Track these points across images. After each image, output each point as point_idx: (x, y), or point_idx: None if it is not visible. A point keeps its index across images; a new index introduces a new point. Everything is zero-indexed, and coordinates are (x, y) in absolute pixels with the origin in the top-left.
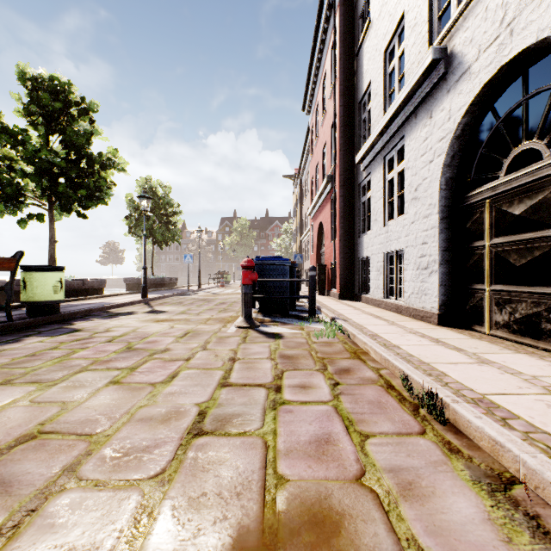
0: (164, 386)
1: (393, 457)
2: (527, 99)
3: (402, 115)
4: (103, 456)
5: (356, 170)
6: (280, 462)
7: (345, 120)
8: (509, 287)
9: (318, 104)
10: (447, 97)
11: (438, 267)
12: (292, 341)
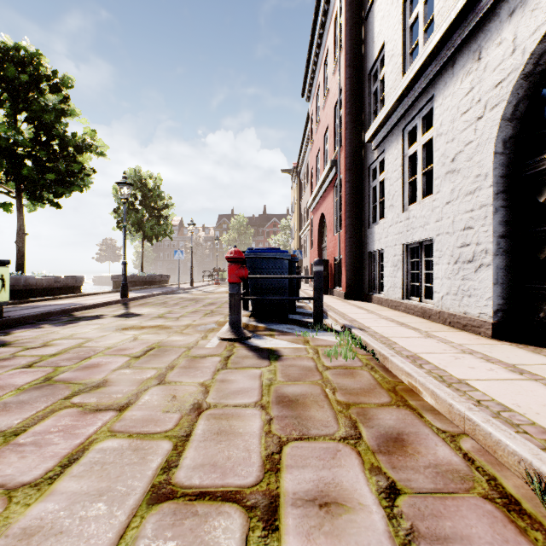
0: (27, 502)
1: None
2: None
3: (432, 68)
4: None
5: (365, 151)
6: None
7: (352, 94)
8: None
9: (319, 87)
10: (509, 23)
11: (492, 259)
12: (294, 365)
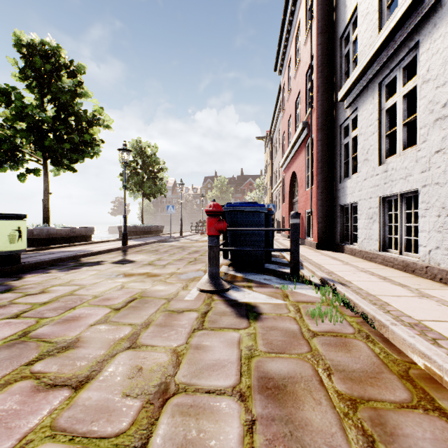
0: None
1: None
2: None
3: (417, 12)
4: None
5: (336, 111)
6: None
7: (323, 59)
8: None
9: (290, 60)
10: None
11: None
12: (275, 327)
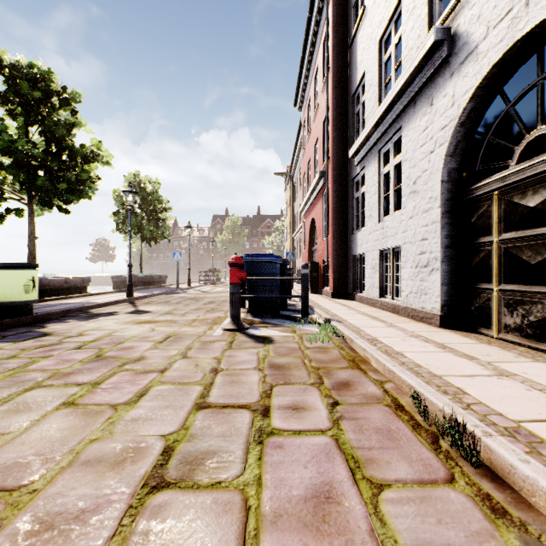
0: (127, 409)
1: (420, 525)
2: (543, 79)
3: (399, 104)
4: (15, 531)
5: (350, 165)
6: (264, 538)
7: (338, 113)
8: (521, 286)
9: (310, 99)
10: (450, 82)
11: (440, 265)
12: (283, 346)
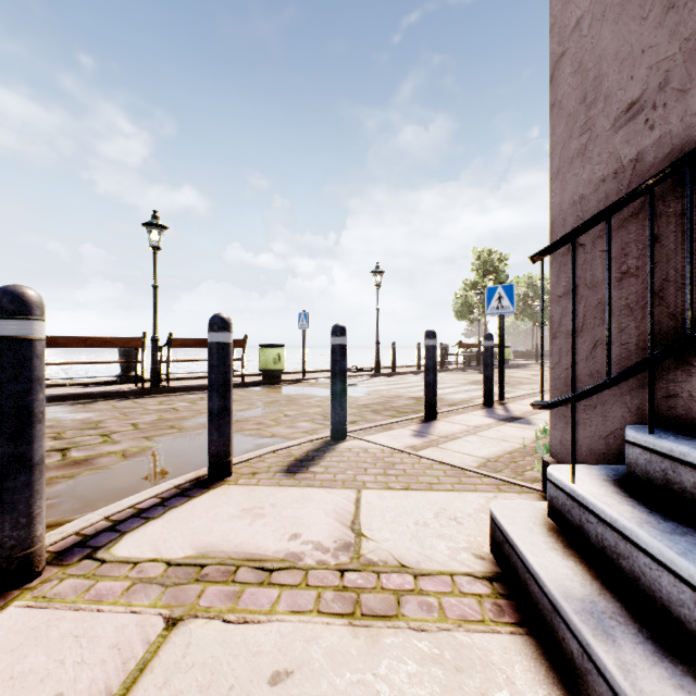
0: None
1: None
2: None
3: None
4: None
5: None
6: None
7: None
8: None
9: None
10: None
11: None
12: None
